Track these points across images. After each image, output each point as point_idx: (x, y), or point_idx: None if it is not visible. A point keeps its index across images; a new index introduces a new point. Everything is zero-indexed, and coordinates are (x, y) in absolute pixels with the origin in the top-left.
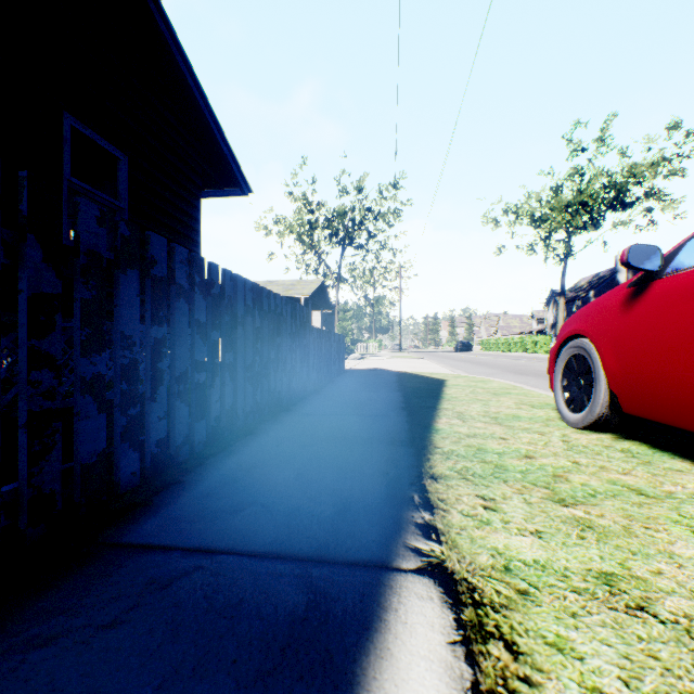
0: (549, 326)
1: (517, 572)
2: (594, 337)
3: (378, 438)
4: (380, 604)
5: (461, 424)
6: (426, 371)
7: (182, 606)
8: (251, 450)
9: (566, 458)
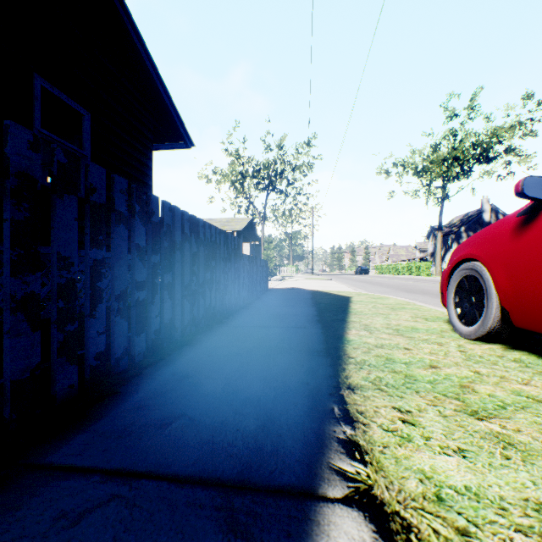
0: (429, 255)
1: (451, 502)
2: (486, 260)
3: (298, 348)
4: None
5: (368, 335)
6: (334, 290)
7: None
8: (185, 360)
9: (467, 367)
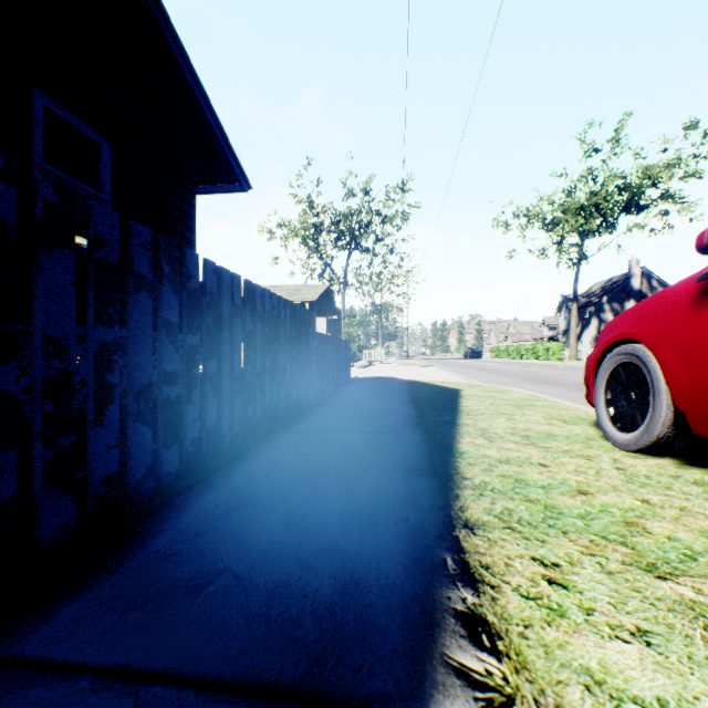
0: (560, 333)
1: None
2: (652, 342)
3: (392, 464)
4: None
5: (488, 445)
6: (437, 379)
7: None
8: (234, 482)
9: (631, 494)
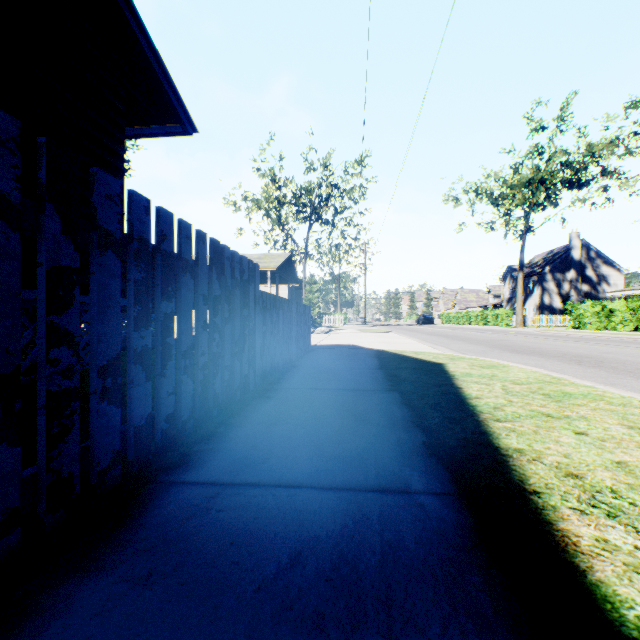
0: (505, 301)
1: None
2: None
3: None
4: None
5: None
6: (405, 348)
7: None
8: None
9: None
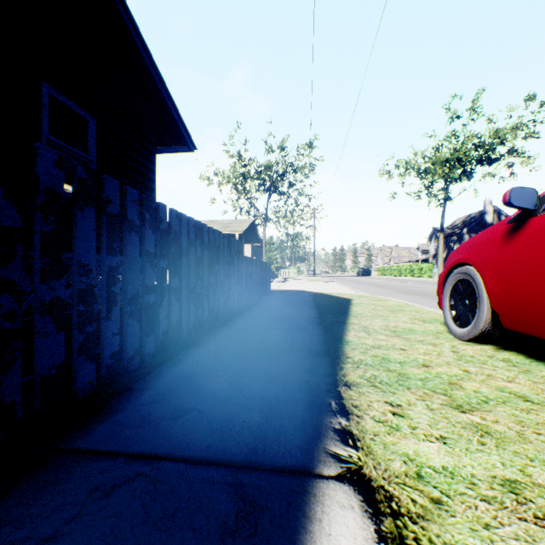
0: (431, 256)
1: (429, 479)
2: (478, 265)
3: (299, 349)
4: (305, 514)
5: (367, 337)
6: (335, 292)
7: (121, 516)
8: (192, 360)
9: (458, 367)
